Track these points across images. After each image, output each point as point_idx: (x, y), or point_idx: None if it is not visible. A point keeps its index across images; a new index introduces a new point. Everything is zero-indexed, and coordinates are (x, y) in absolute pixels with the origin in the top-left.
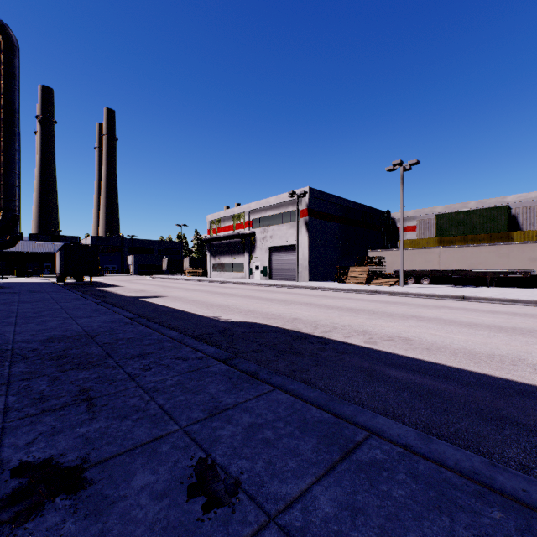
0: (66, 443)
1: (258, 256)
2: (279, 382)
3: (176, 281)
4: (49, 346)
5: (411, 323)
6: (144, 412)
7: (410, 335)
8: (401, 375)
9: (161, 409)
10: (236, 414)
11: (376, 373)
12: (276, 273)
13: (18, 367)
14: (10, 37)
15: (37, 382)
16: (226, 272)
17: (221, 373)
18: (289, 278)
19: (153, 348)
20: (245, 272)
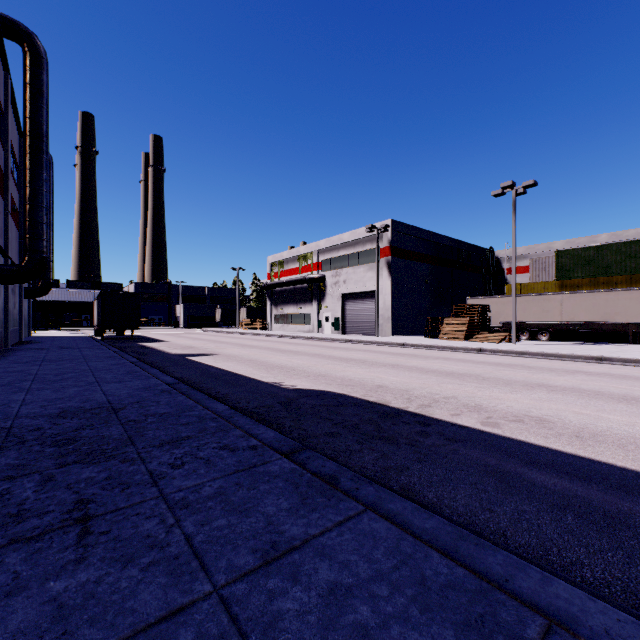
0: (24, 616)
1: (329, 305)
2: (372, 496)
3: (231, 335)
4: (57, 423)
5: (540, 395)
6: (162, 550)
7: (545, 413)
8: (551, 482)
9: (188, 545)
10: (306, 562)
11: (511, 477)
12: (351, 326)
13: (7, 456)
14: (37, 47)
15: (22, 483)
16: (290, 324)
17: (282, 476)
18: (367, 331)
19: (192, 430)
20: (313, 324)
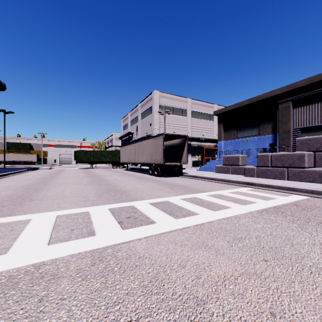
0: None
1: None
2: None
3: None
4: None
5: None
6: None
7: None
8: None
9: None
10: None
11: None
12: None
13: None
14: None
15: None
16: None
17: None
18: None
19: None
20: None
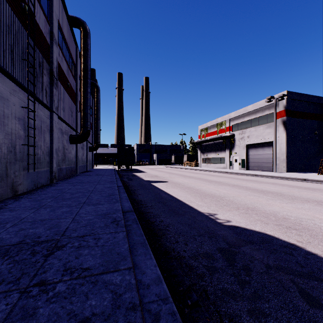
0: None
1: (237, 152)
2: None
3: (178, 169)
4: None
5: None
6: None
7: None
8: None
9: None
10: None
11: None
12: (252, 165)
13: None
14: (85, 27)
15: None
16: (211, 163)
17: None
18: (265, 169)
19: None
20: (226, 164)
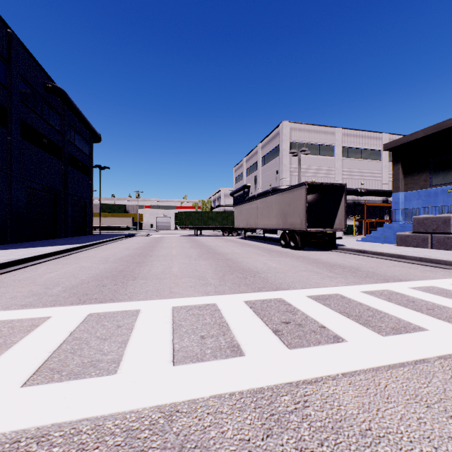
0: None
1: None
2: None
3: None
4: None
5: None
6: None
7: None
8: None
9: None
10: None
11: None
12: None
13: None
14: None
15: None
16: None
17: None
18: None
19: None
20: None
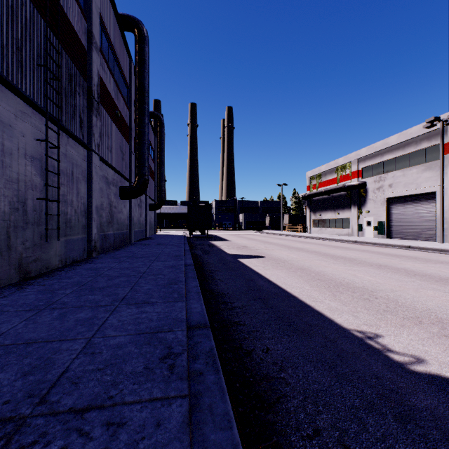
0: None
1: (370, 210)
2: None
3: (277, 236)
4: None
5: None
6: None
7: None
8: None
9: None
10: None
11: None
12: (398, 231)
13: None
14: (141, 29)
15: None
16: (327, 228)
17: None
18: (422, 236)
19: None
20: (352, 228)
